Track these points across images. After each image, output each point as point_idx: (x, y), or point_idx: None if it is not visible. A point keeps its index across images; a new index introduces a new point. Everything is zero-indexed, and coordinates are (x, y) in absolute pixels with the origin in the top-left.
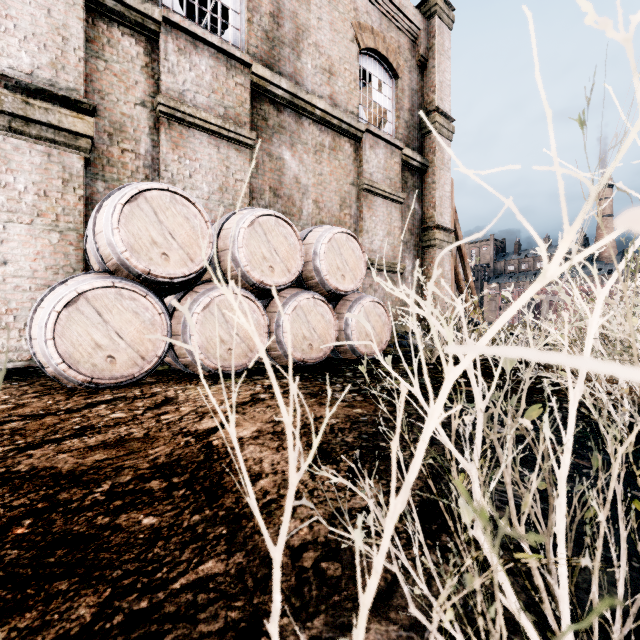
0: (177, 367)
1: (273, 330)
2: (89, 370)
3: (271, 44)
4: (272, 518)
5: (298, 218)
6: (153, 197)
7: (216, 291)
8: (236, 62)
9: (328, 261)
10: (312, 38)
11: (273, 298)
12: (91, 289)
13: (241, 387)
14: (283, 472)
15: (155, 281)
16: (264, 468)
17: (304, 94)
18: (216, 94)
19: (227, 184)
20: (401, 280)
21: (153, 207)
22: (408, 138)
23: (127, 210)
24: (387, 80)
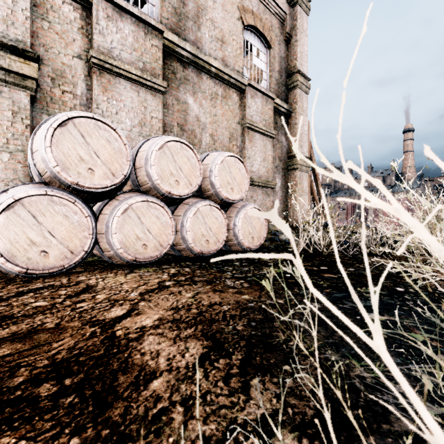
0: (103, 258)
1: (179, 229)
2: (25, 263)
3: (178, 17)
4: (160, 440)
5: (198, 147)
6: (80, 123)
7: (133, 199)
8: (152, 29)
9: (221, 177)
10: (209, 15)
11: (179, 205)
12: (26, 196)
13: (151, 275)
14: (177, 369)
15: (82, 190)
16: (159, 364)
17: (203, 55)
18: (136, 52)
19: (145, 120)
20: (273, 193)
21: (80, 131)
22: (278, 91)
23: (58, 133)
24: (263, 49)
